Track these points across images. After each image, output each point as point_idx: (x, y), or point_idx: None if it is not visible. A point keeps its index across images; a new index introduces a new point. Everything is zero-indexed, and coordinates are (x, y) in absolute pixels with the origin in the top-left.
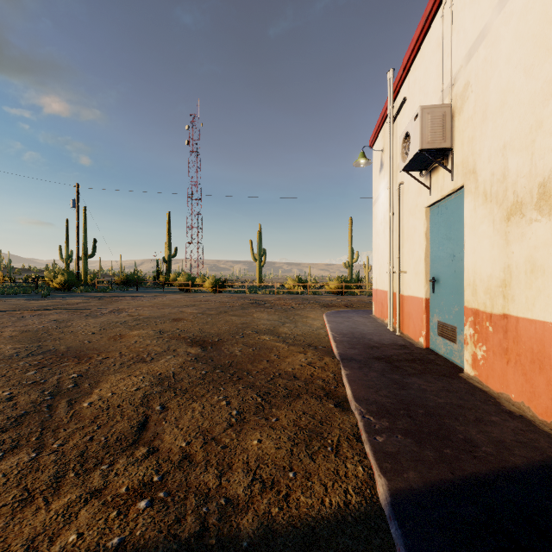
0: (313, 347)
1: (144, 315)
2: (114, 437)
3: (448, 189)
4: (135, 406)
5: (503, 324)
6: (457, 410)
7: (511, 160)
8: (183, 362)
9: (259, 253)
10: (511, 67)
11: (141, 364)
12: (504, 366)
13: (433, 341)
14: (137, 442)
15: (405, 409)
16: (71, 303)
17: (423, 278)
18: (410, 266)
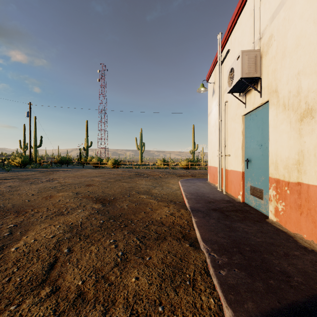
0: (173, 202)
1: (68, 182)
2: (27, 278)
3: (257, 103)
4: (49, 250)
5: (297, 189)
6: (270, 247)
7: (304, 82)
8: (88, 214)
9: (140, 145)
10: (304, 21)
11: (60, 216)
12: (299, 216)
13: (247, 198)
14: (45, 281)
15: (237, 247)
16: (23, 175)
17: (240, 159)
18: (232, 152)
